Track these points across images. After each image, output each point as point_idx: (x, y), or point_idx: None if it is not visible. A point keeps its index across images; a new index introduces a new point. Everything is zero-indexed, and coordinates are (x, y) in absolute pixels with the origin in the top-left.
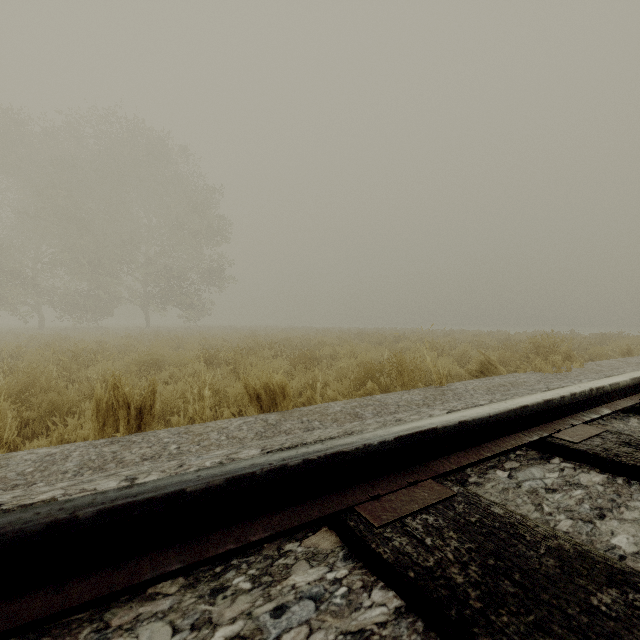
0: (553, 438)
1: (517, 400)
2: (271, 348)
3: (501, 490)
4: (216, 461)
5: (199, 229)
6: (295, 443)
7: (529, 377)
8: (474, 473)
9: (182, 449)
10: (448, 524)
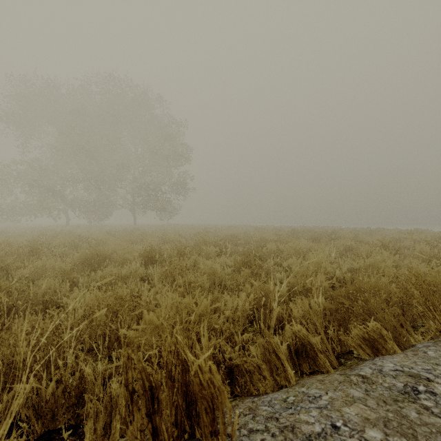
0: None
1: None
2: (216, 244)
3: None
4: None
5: (168, 154)
6: None
7: None
8: None
9: None
10: None
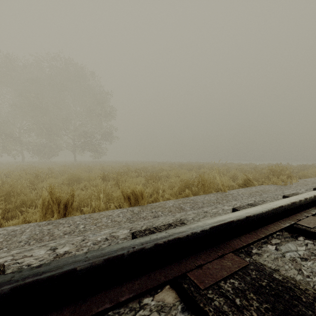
0: (297, 224)
1: (276, 202)
2: (136, 172)
3: (273, 259)
4: (103, 237)
5: (100, 113)
6: (148, 226)
7: (270, 187)
8: (254, 246)
9: (86, 228)
10: (248, 287)
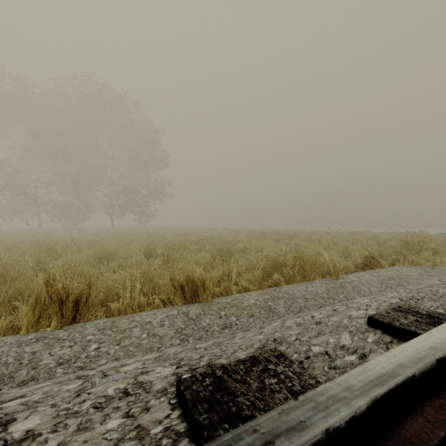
0: None
1: None
2: (197, 244)
3: None
4: (118, 388)
5: (148, 159)
6: (212, 358)
7: (410, 270)
8: None
9: (101, 350)
10: None
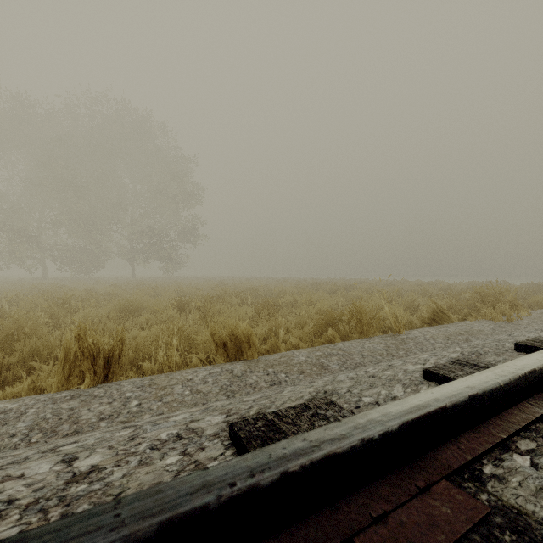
0: None
1: (519, 362)
2: (237, 296)
3: (533, 491)
4: (172, 433)
5: (176, 194)
6: (262, 407)
7: (482, 325)
8: (484, 458)
9: (143, 406)
10: None
